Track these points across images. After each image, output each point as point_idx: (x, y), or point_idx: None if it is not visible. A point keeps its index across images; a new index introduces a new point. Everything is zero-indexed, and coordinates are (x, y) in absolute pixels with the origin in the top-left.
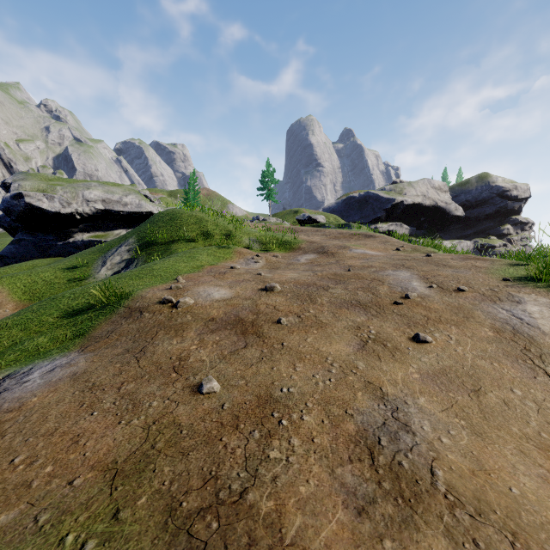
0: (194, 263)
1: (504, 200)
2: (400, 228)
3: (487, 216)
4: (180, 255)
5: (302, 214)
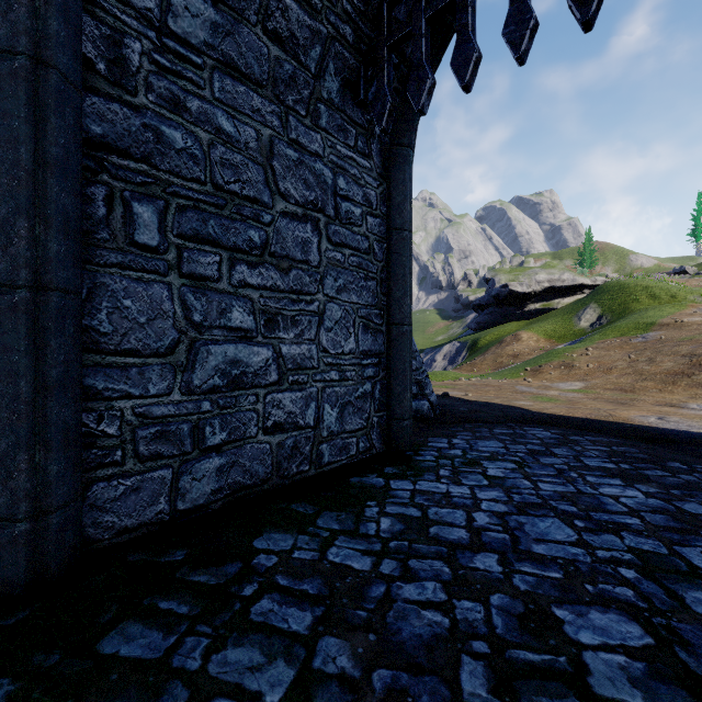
0: (665, 312)
1: None
2: None
3: None
4: (651, 309)
5: None
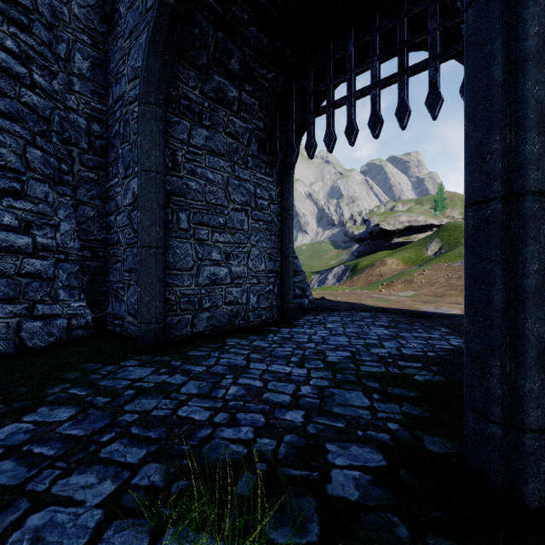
0: None
1: None
2: None
3: None
4: None
5: None
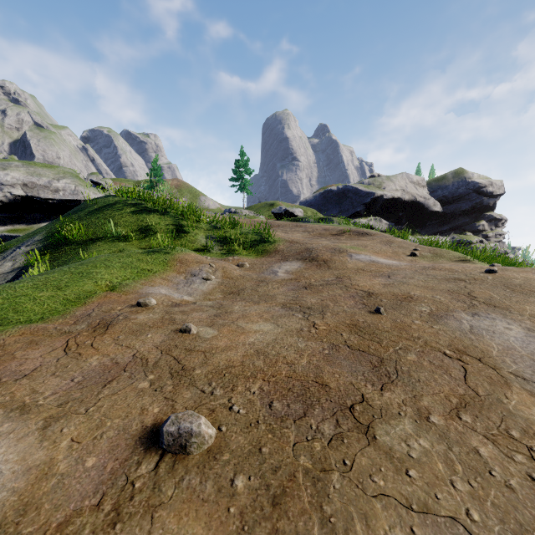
0: (76, 288)
1: (480, 196)
2: (379, 223)
3: (463, 212)
4: (65, 269)
5: (278, 207)
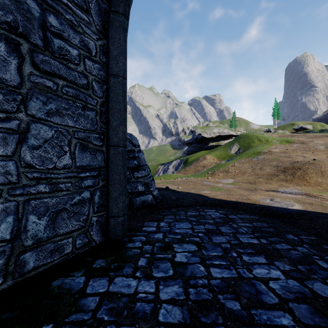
0: (265, 147)
1: None
2: None
3: None
4: (259, 146)
5: (296, 126)
